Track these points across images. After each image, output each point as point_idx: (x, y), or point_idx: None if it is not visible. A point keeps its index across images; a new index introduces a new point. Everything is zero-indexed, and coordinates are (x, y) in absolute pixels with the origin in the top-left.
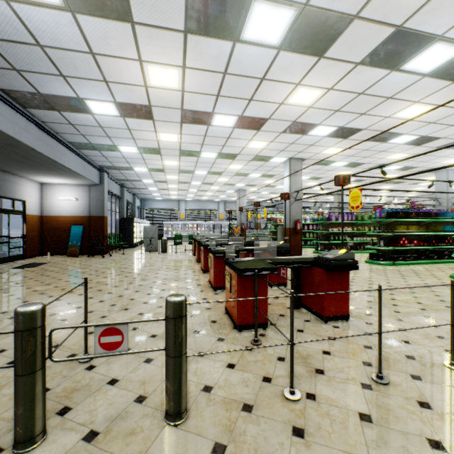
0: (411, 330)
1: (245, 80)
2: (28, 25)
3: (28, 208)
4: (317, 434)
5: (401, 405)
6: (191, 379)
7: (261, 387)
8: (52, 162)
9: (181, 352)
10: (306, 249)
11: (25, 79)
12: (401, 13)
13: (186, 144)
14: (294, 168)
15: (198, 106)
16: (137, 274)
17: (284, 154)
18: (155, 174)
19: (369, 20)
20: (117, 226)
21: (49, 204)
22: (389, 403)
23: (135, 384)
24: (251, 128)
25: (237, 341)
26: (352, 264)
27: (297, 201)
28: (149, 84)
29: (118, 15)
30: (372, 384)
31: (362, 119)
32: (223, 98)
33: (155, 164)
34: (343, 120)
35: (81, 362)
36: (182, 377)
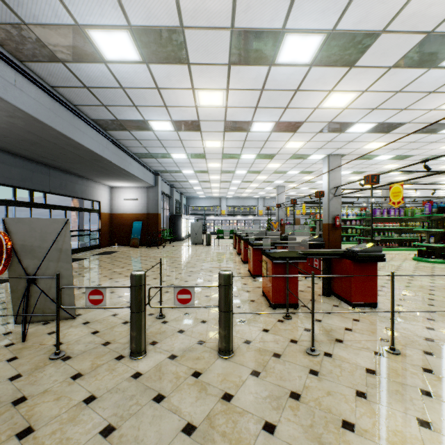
0: (440, 320)
1: (280, 93)
2: (116, 76)
3: (102, 207)
4: (328, 375)
5: (405, 368)
6: (235, 335)
7: (288, 345)
8: (122, 171)
9: (229, 309)
10: (348, 245)
11: (109, 111)
12: (429, 21)
13: (227, 148)
14: (333, 164)
15: (239, 117)
16: (188, 263)
17: (322, 152)
18: (200, 175)
19: (396, 32)
20: (167, 222)
21: (116, 204)
22: (395, 366)
23: (196, 334)
24: (287, 131)
25: (271, 315)
26: (379, 257)
27: (336, 196)
28: (199, 105)
29: (178, 60)
30: (383, 353)
31: (404, 114)
32: (261, 109)
33: (200, 166)
34: (382, 117)
35: (158, 318)
36: (230, 326)
